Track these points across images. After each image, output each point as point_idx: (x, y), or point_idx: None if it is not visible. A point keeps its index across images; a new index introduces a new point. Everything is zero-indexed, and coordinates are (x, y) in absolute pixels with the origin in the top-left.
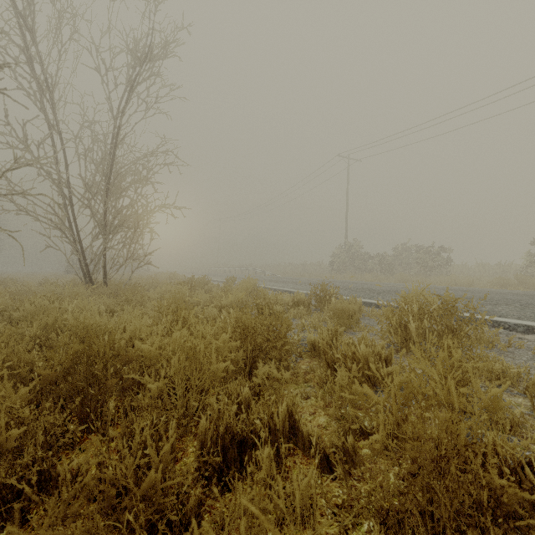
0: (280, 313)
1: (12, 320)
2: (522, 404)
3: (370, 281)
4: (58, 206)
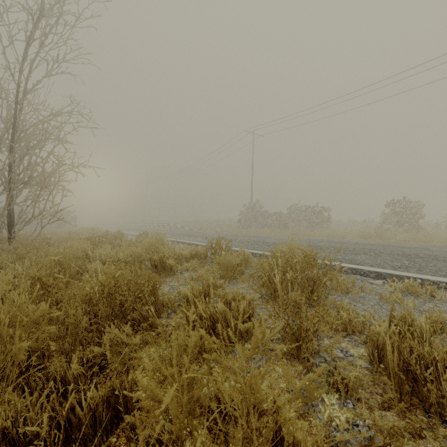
0: (172, 266)
1: None
2: (358, 362)
3: (268, 234)
4: None
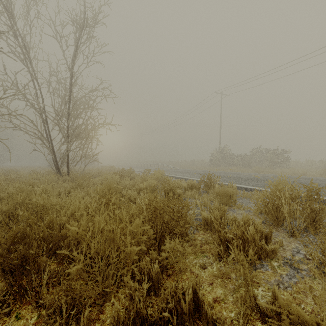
0: (180, 194)
1: (1, 198)
2: None
3: (236, 171)
4: (40, 125)
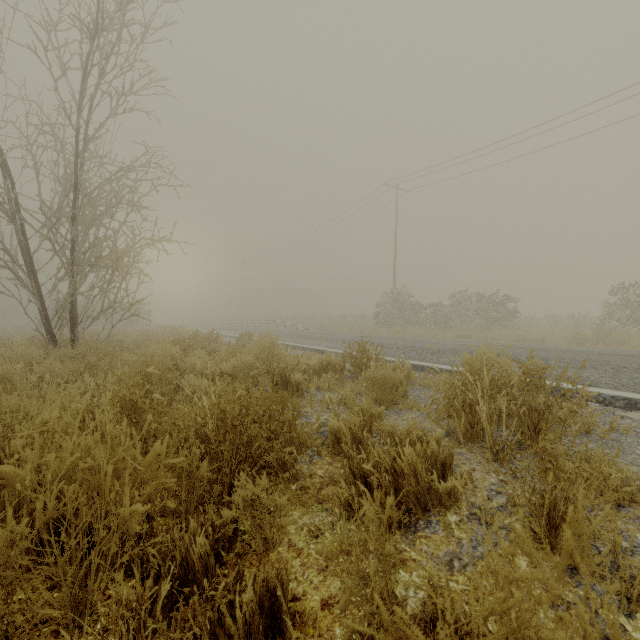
0: (300, 383)
1: None
2: None
3: (423, 336)
4: None
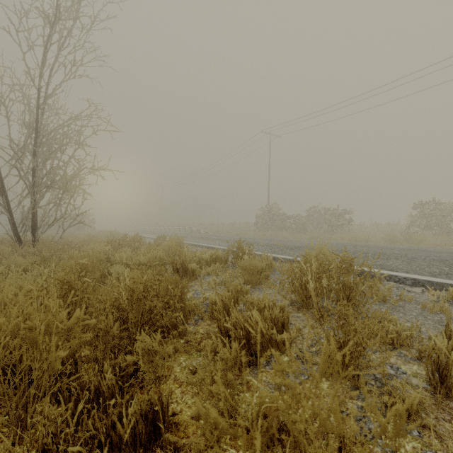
0: (194, 270)
1: None
2: (420, 383)
3: (287, 238)
4: None
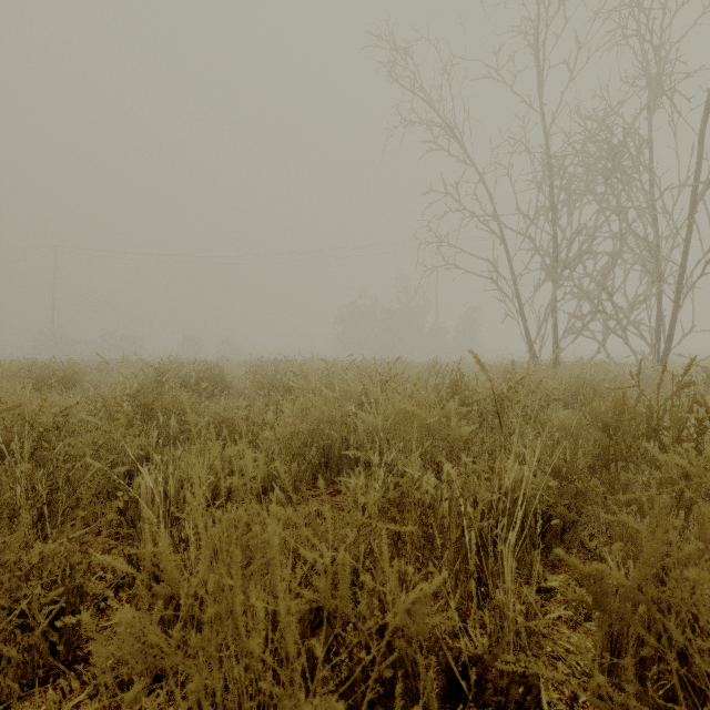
0: None
1: None
2: None
3: None
4: None
